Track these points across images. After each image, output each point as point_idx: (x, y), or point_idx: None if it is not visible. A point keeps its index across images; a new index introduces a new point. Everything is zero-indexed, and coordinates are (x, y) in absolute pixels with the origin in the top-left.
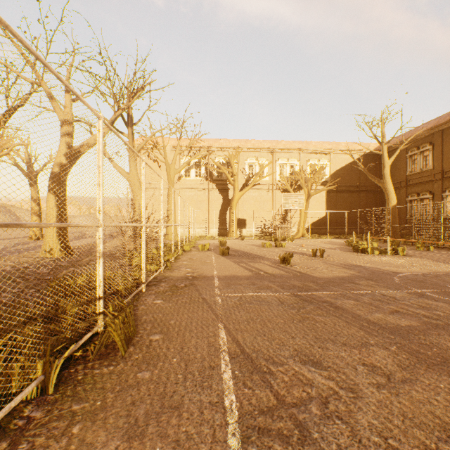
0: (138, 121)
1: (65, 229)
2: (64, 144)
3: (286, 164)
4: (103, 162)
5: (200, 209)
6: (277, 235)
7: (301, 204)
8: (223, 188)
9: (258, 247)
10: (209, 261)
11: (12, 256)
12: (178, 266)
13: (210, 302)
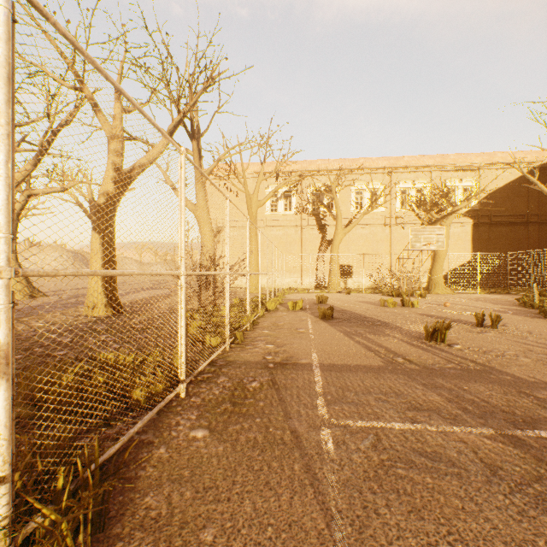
0: (205, 130)
1: (112, 279)
2: (111, 167)
3: (410, 188)
4: (6, 93)
5: (291, 252)
6: (400, 289)
7: (440, 243)
8: (321, 225)
9: (374, 305)
10: (304, 329)
11: (52, 313)
12: (255, 339)
13: (309, 449)
